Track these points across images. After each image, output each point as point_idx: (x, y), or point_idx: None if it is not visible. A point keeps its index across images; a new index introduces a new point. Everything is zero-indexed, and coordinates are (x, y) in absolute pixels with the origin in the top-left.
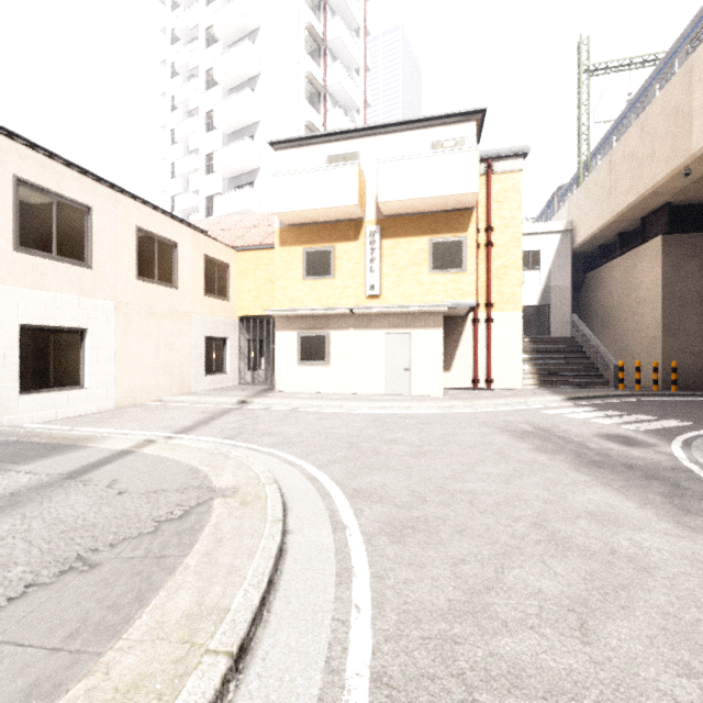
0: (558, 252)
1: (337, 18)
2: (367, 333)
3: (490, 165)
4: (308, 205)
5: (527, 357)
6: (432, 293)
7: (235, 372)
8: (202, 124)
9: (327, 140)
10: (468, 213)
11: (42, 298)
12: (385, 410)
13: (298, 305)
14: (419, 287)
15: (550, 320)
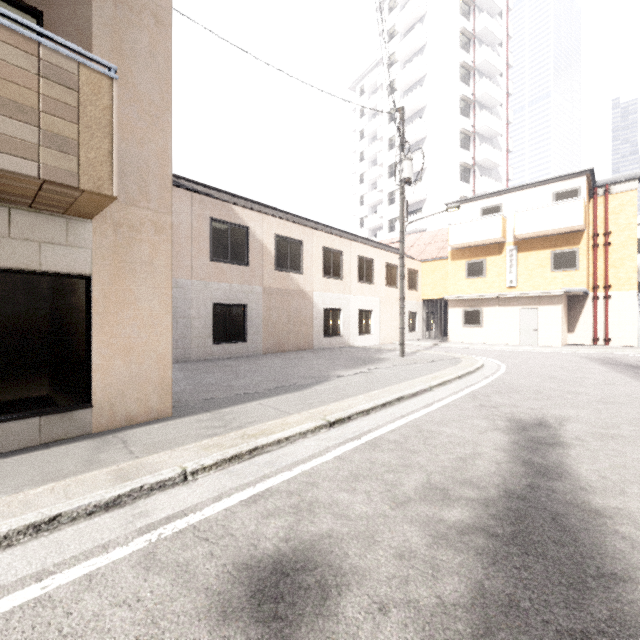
0: None
1: (483, 79)
2: (507, 309)
3: (607, 189)
4: (470, 240)
5: None
6: (553, 284)
7: (420, 332)
8: (385, 173)
9: (481, 198)
10: (580, 233)
11: (362, 299)
12: (517, 350)
13: (462, 293)
14: (543, 280)
15: None
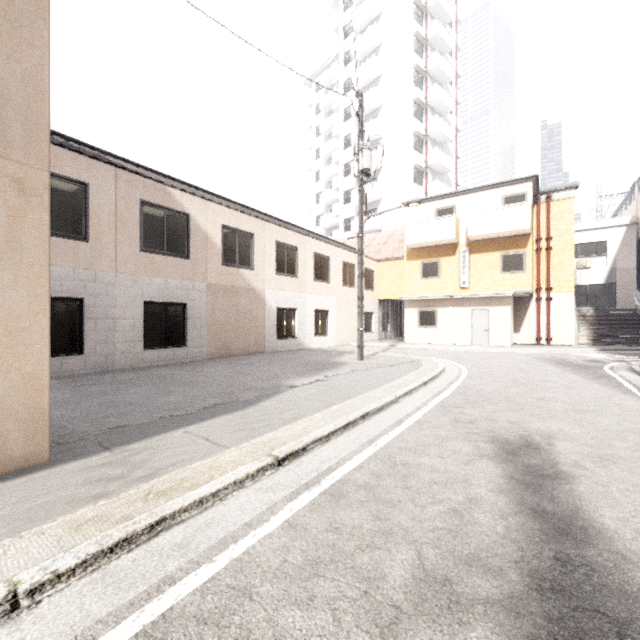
0: (623, 241)
1: (435, 85)
2: (460, 309)
3: (549, 196)
4: (425, 240)
5: (587, 324)
6: (502, 286)
7: (376, 332)
8: (341, 172)
9: (435, 199)
10: (526, 237)
11: (318, 298)
12: (471, 350)
13: (417, 294)
14: (493, 282)
15: (616, 295)
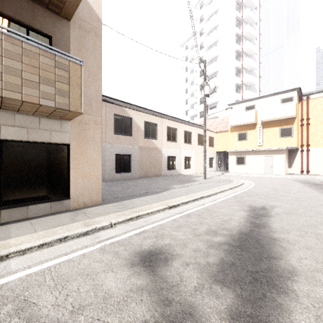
0: None
1: (247, 41)
2: (258, 156)
3: (308, 97)
4: (239, 122)
5: None
6: (280, 144)
7: (215, 167)
8: (198, 89)
9: (245, 102)
10: (293, 119)
11: (186, 151)
12: (262, 176)
13: (235, 148)
14: (275, 142)
15: None
